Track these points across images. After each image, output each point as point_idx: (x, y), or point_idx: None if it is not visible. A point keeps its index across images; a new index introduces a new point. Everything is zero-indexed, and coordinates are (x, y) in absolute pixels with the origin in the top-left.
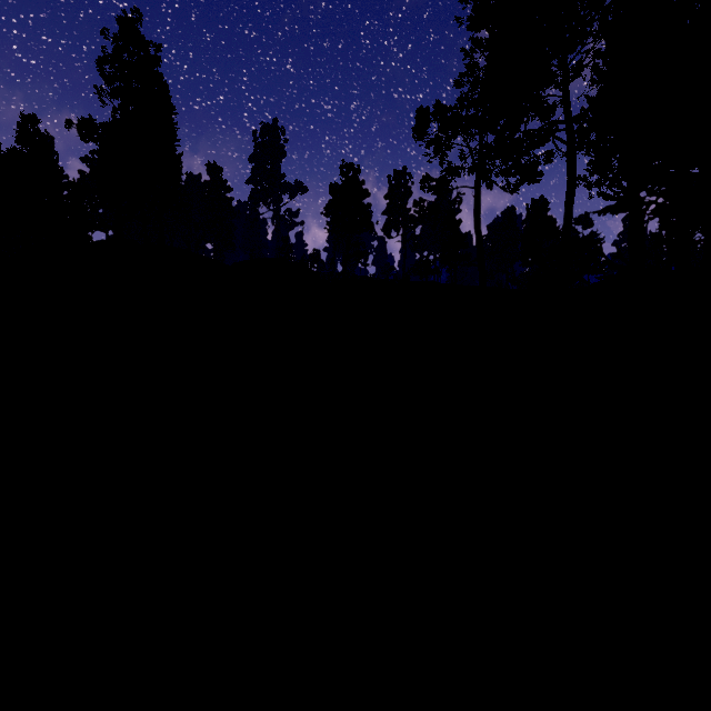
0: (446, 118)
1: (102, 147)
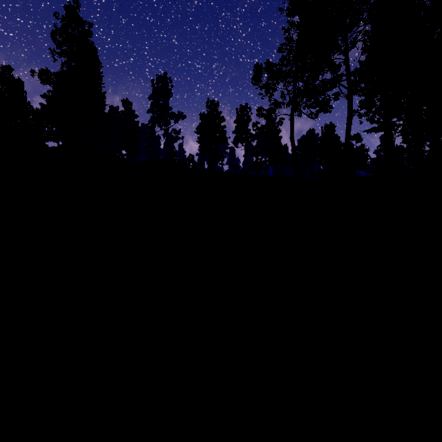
0: (272, 71)
1: (54, 87)
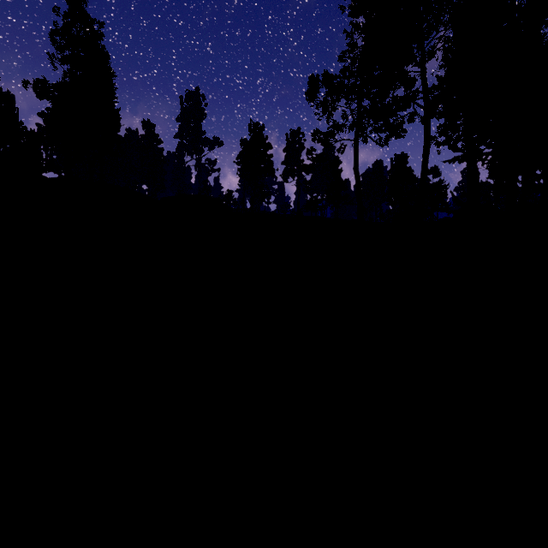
0: (332, 84)
1: (53, 102)
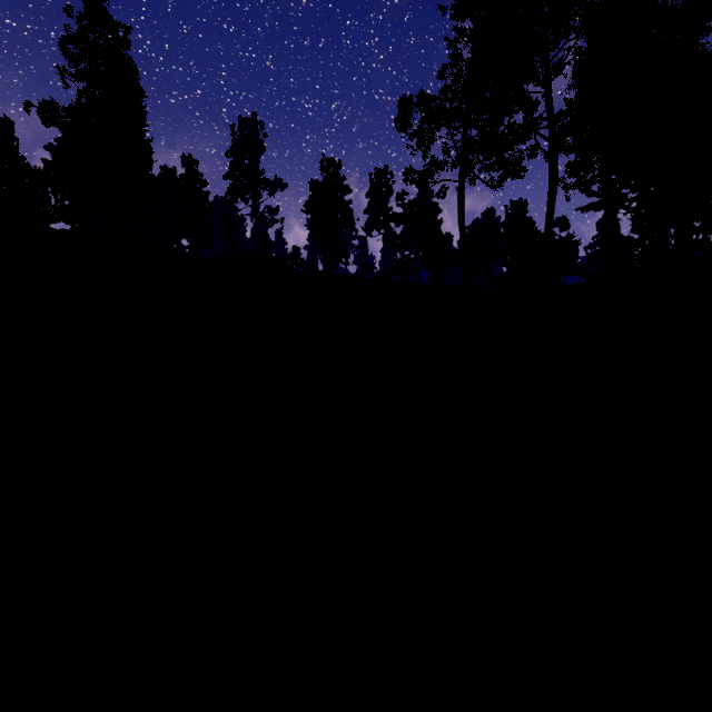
0: (429, 108)
1: (64, 130)
